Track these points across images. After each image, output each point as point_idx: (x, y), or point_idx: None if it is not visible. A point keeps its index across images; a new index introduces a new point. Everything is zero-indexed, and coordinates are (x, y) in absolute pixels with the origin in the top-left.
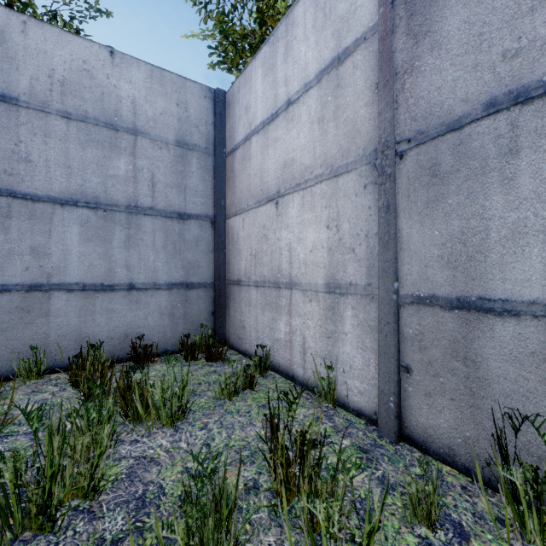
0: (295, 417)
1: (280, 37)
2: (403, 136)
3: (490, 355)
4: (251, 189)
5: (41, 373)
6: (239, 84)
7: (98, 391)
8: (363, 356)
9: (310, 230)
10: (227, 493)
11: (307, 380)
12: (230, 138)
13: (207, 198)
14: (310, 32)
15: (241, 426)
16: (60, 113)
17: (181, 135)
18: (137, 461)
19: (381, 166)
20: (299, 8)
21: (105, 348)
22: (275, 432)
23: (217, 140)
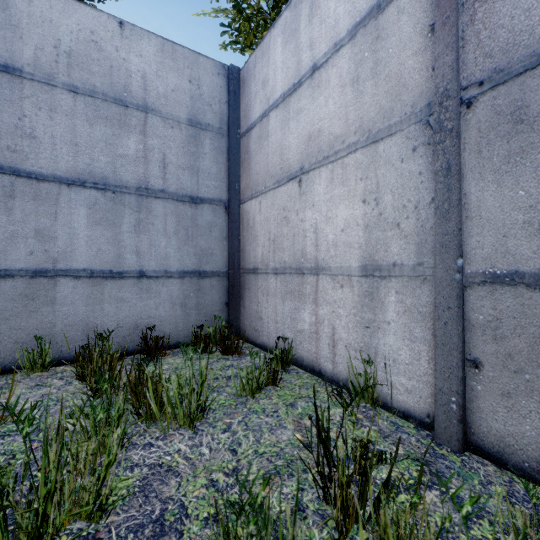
0: (331, 418)
1: None
2: (471, 79)
3: None
4: (269, 169)
5: (46, 365)
6: (255, 57)
7: (106, 385)
8: (412, 348)
9: (341, 207)
10: (282, 532)
11: (367, 376)
12: (245, 117)
13: (221, 181)
14: None
15: (269, 429)
16: (66, 87)
17: (193, 113)
18: (152, 470)
19: (439, 121)
20: None
21: (114, 339)
22: (324, 440)
23: (231, 120)
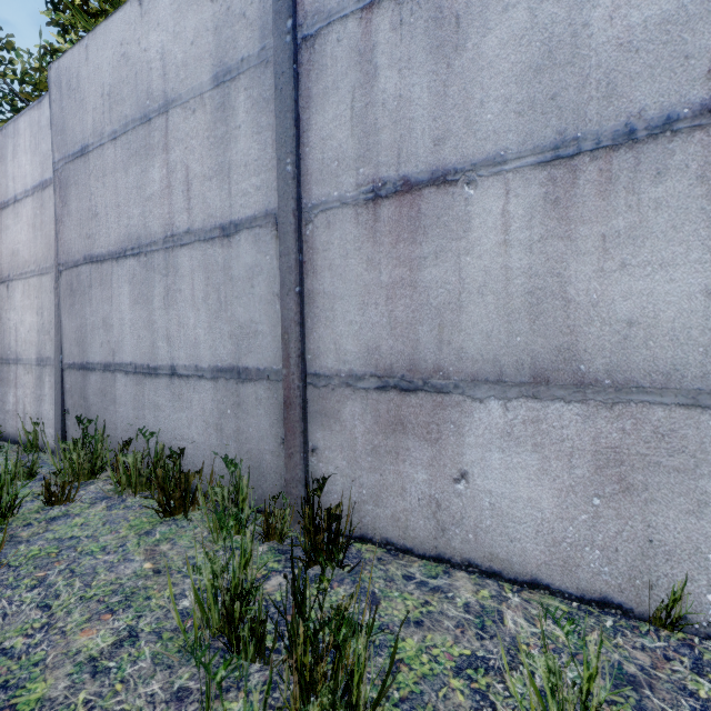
0: None
1: (10, 136)
2: (61, 261)
3: (90, 393)
4: None
5: None
6: None
7: None
8: (53, 409)
9: (28, 314)
10: None
11: None
12: None
13: None
14: (28, 150)
15: None
16: None
17: None
18: None
19: (56, 276)
20: (21, 122)
21: None
22: None
23: None
